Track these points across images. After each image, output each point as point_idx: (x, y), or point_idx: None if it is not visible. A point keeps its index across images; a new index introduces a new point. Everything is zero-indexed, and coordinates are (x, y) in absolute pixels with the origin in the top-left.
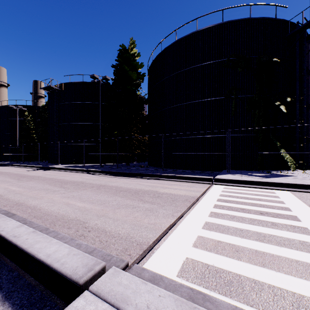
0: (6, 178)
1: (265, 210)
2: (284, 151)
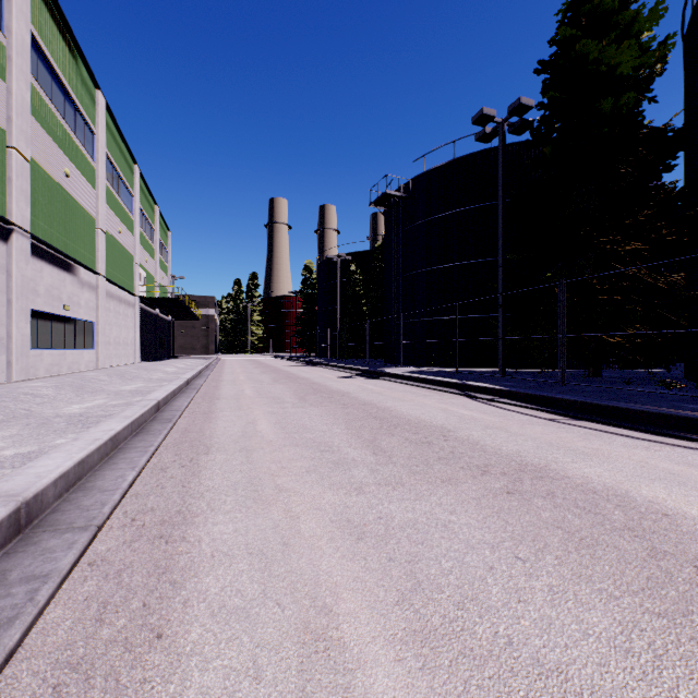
0: (286, 392)
1: None
2: None
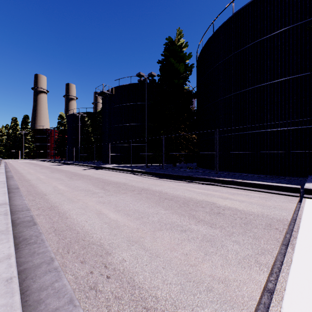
0: (62, 176)
1: None
2: None
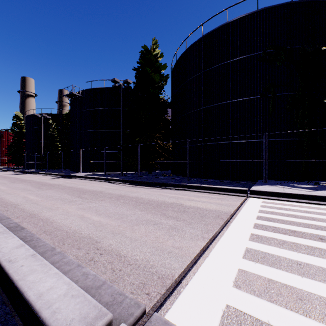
0: (27, 186)
1: (325, 235)
2: None
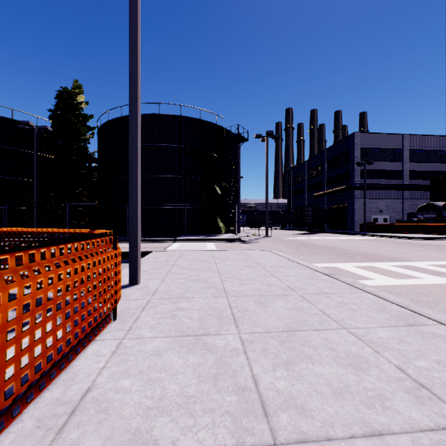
0: None
1: (197, 247)
2: (220, 220)
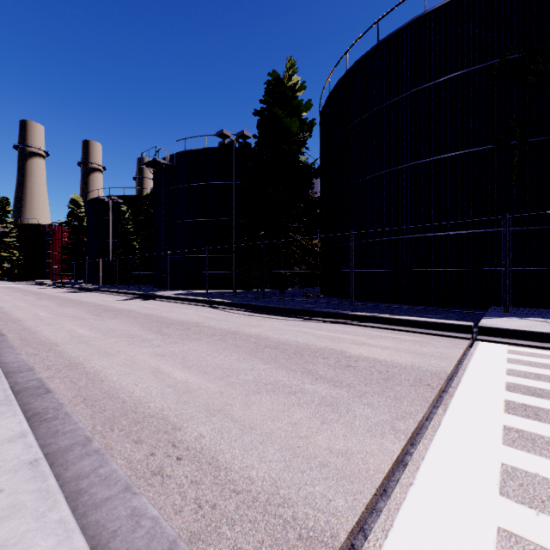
0: (81, 312)
1: None
2: None
